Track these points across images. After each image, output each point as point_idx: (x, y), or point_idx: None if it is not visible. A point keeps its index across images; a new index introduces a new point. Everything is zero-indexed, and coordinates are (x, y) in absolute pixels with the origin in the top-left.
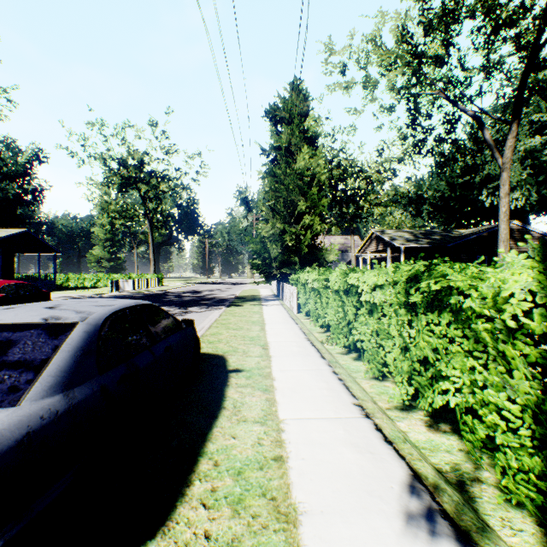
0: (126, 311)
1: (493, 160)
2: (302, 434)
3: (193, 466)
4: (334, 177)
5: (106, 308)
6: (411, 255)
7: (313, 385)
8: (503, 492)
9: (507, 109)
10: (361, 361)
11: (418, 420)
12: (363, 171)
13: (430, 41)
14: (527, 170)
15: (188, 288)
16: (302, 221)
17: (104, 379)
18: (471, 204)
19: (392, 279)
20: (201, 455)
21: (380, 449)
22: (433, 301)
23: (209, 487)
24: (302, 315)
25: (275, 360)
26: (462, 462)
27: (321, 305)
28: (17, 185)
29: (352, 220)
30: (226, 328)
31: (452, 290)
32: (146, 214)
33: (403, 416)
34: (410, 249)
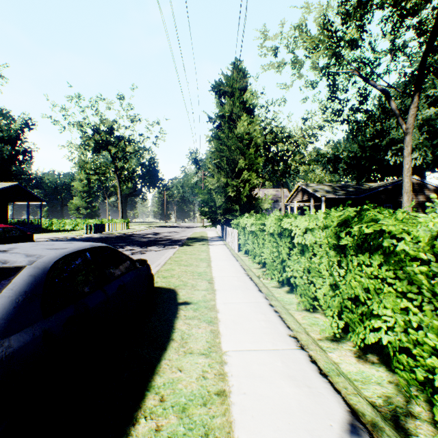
0: (79, 253)
1: (398, 126)
2: (243, 367)
3: (140, 401)
4: (267, 141)
5: (58, 251)
6: (330, 204)
7: (252, 317)
8: (437, 429)
9: (409, 85)
10: (293, 294)
11: (347, 350)
12: (291, 136)
13: (347, 28)
14: (424, 135)
15: (149, 231)
16: (242, 176)
17: (48, 323)
18: (378, 163)
19: (323, 223)
20: (148, 390)
21: (317, 383)
22: (361, 243)
23: (154, 426)
24: (241, 253)
25: (219, 293)
26: (394, 395)
27: (258, 245)
28: (11, 147)
29: (282, 176)
30: (178, 265)
31: (383, 234)
32: (115, 170)
33: (334, 347)
34: (329, 199)
